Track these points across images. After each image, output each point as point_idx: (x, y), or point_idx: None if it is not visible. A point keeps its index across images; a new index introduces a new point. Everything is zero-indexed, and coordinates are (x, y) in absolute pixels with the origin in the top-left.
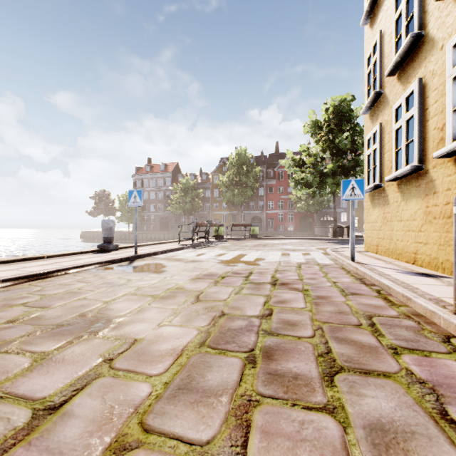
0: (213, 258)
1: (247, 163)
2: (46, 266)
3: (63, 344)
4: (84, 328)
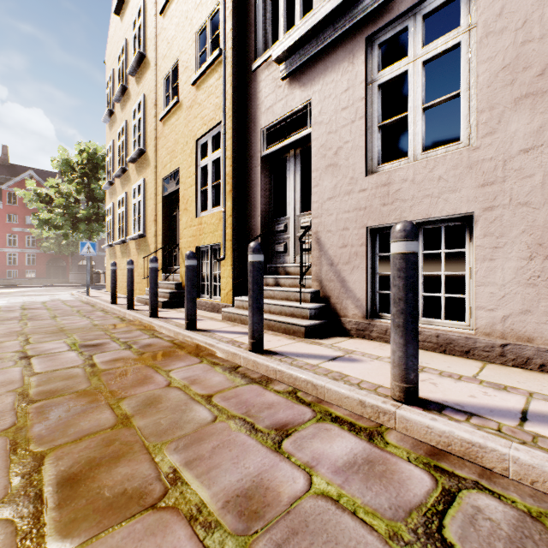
0: None
1: None
2: None
3: None
4: None
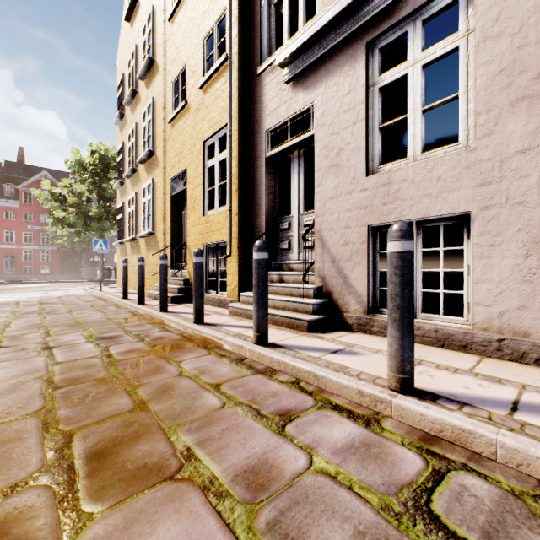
0: None
1: None
2: None
3: None
4: None
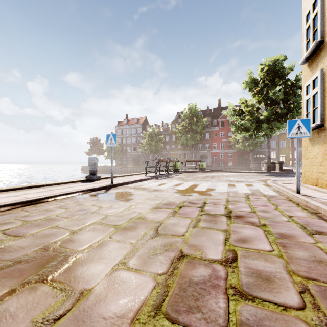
0: (171, 188)
1: (197, 115)
2: (42, 193)
3: (3, 294)
4: (37, 267)
